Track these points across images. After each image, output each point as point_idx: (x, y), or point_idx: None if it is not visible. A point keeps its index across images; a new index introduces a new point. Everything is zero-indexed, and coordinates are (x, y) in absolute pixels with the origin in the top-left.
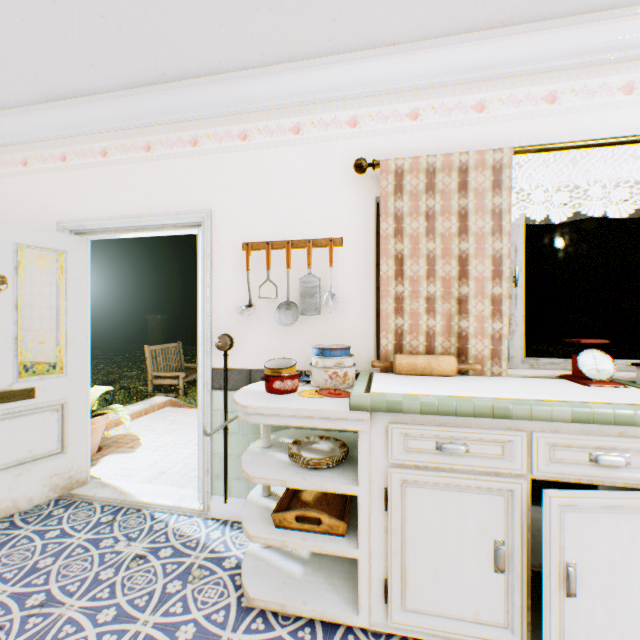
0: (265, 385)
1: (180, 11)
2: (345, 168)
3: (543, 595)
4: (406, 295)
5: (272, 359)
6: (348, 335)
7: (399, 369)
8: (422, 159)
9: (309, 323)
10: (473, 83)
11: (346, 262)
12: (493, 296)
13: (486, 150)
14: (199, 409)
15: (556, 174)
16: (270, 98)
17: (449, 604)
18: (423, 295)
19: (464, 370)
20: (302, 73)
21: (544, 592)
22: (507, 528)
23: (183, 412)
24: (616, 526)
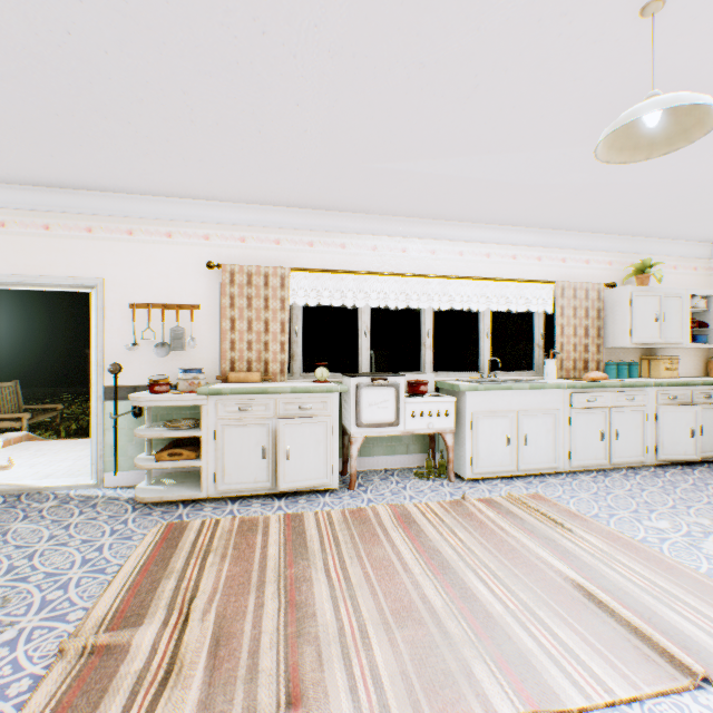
0: (150, 389)
1: (92, 171)
2: (202, 263)
3: (278, 460)
4: (237, 340)
5: (154, 376)
6: (204, 362)
7: (231, 380)
8: (246, 267)
9: (178, 355)
10: (274, 229)
11: (203, 319)
12: (282, 342)
13: (278, 267)
14: (93, 416)
15: (313, 282)
16: (151, 213)
17: (244, 477)
18: (246, 340)
19: (268, 380)
20: (173, 204)
21: (278, 459)
22: (268, 440)
23: (47, 443)
24: (305, 431)
